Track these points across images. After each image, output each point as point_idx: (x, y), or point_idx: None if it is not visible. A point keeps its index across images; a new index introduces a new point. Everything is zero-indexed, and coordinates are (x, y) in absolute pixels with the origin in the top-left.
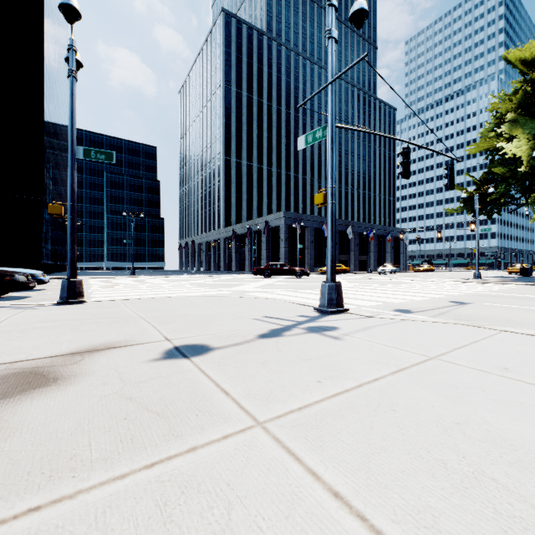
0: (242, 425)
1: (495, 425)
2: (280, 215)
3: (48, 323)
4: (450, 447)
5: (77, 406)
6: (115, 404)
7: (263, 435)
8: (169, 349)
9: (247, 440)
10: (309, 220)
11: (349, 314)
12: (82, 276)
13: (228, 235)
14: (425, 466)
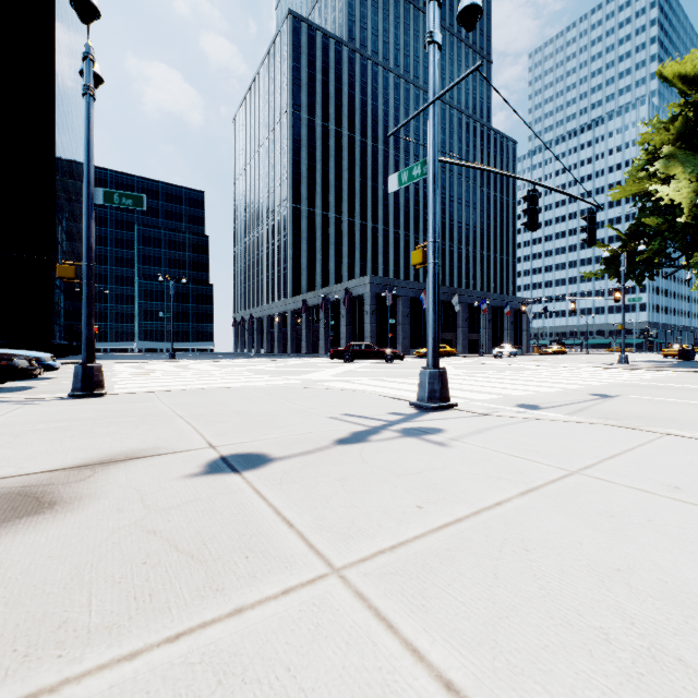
0: (310, 572)
1: (672, 573)
2: (365, 280)
3: (52, 424)
4: (612, 608)
5: (77, 544)
6: (132, 540)
7: (341, 589)
8: (213, 459)
9: (317, 596)
10: (403, 287)
11: (456, 411)
12: (105, 360)
13: (297, 306)
14: (577, 637)
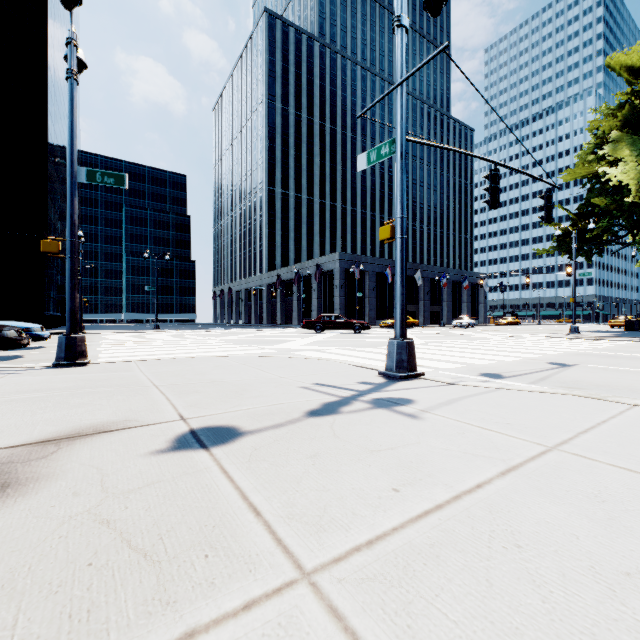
0: (276, 578)
1: None
2: (335, 256)
3: (28, 394)
4: (633, 630)
5: (20, 538)
6: (82, 533)
7: (312, 602)
8: (182, 433)
9: (283, 612)
10: (370, 263)
11: (423, 380)
12: (94, 330)
13: (272, 281)
14: None
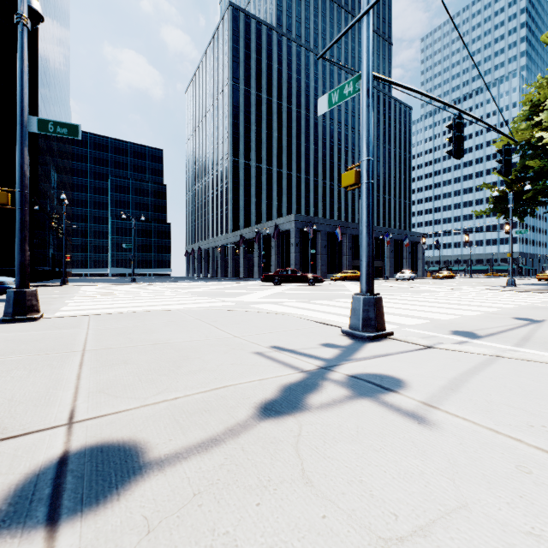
0: None
1: None
2: (291, 218)
3: None
4: None
5: None
6: None
7: None
8: (41, 466)
9: None
10: (322, 223)
11: (394, 341)
12: (77, 283)
13: (236, 240)
14: None
